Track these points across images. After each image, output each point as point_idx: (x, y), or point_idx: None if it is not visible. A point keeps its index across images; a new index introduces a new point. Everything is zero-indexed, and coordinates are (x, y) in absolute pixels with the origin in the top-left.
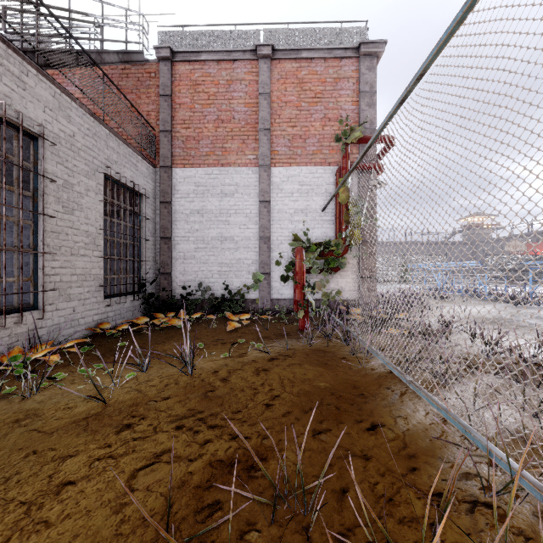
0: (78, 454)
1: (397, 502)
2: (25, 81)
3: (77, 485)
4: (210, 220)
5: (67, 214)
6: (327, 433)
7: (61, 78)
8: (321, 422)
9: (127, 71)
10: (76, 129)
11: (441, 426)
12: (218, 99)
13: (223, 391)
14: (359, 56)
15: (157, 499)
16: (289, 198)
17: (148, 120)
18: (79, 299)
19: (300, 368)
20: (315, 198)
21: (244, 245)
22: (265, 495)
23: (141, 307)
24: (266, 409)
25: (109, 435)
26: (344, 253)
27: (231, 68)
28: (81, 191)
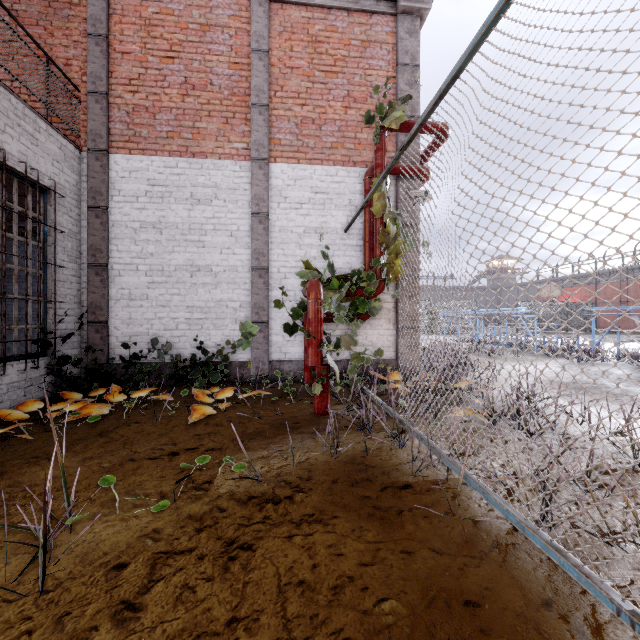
0: None
1: None
2: None
3: None
4: (174, 239)
5: None
6: None
7: None
8: None
9: None
10: None
11: None
12: (186, 52)
13: None
14: (396, 13)
15: None
16: (297, 211)
17: (66, 73)
18: None
19: (326, 533)
20: (334, 213)
21: (228, 279)
22: None
23: (46, 380)
24: None
25: None
26: (379, 292)
27: (207, 6)
28: None
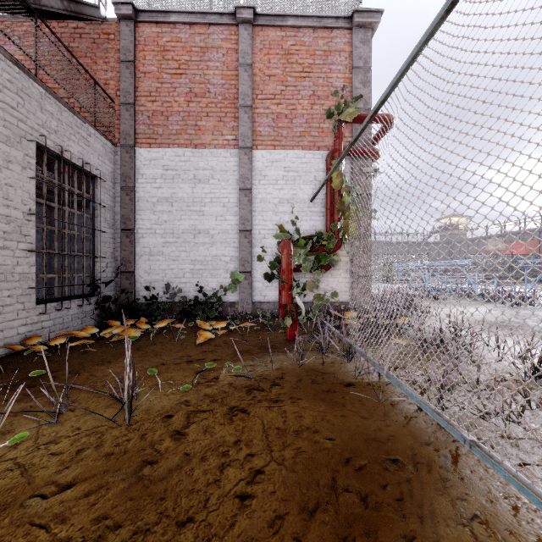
0: None
1: None
2: None
3: None
4: (181, 209)
5: None
6: None
7: None
8: None
9: (80, 31)
10: None
11: None
12: (190, 69)
13: (170, 464)
14: (352, 27)
15: None
16: (273, 186)
17: (105, 90)
18: None
19: (292, 406)
20: (302, 187)
21: (221, 239)
22: None
23: (94, 313)
24: (240, 509)
25: None
26: (337, 248)
27: (205, 33)
28: None
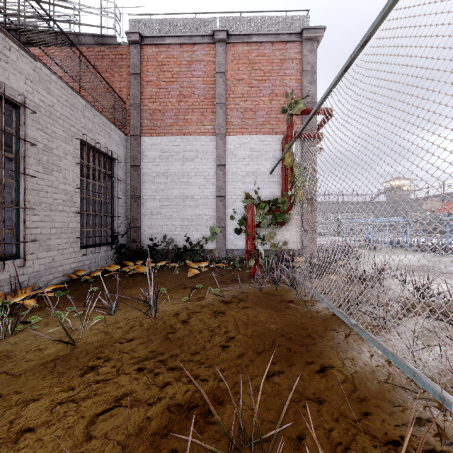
0: (41, 398)
1: (354, 452)
2: (7, 55)
3: (36, 433)
4: (174, 181)
5: (47, 174)
6: (279, 375)
7: (45, 59)
8: (274, 363)
9: (102, 53)
10: (55, 100)
11: (387, 368)
12: (180, 77)
13: (183, 333)
14: (301, 40)
15: (114, 448)
16: (242, 163)
17: (120, 96)
18: (58, 249)
19: (253, 311)
20: (264, 163)
21: (203, 203)
22: (222, 443)
23: (114, 256)
24: (222, 351)
25: (73, 378)
26: (289, 209)
27: (191, 50)
28: (59, 154)
